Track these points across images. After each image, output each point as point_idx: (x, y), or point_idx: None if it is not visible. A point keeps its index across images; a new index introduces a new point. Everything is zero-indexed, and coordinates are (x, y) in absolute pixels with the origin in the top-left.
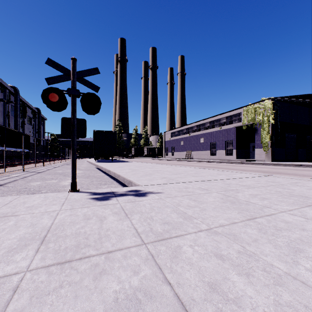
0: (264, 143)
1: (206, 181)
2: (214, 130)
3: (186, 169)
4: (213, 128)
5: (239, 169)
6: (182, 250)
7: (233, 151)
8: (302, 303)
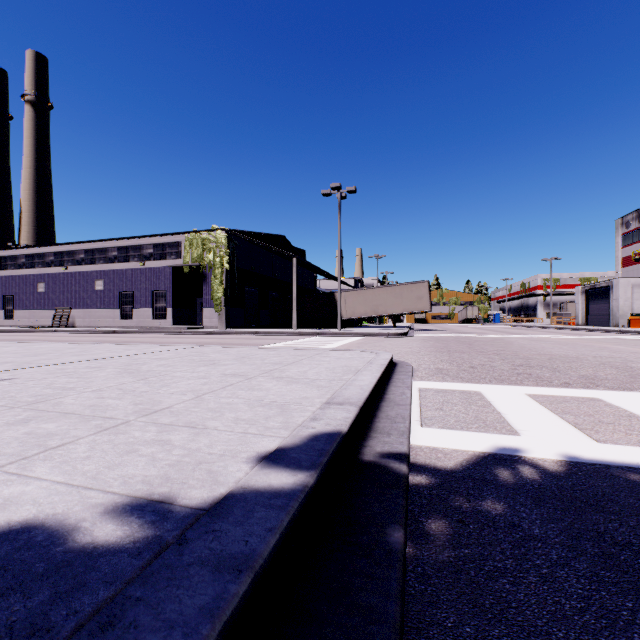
0: (217, 299)
1: (102, 359)
2: (130, 268)
3: (60, 347)
4: (128, 263)
5: (172, 342)
6: (64, 402)
7: (167, 311)
8: (148, 398)
